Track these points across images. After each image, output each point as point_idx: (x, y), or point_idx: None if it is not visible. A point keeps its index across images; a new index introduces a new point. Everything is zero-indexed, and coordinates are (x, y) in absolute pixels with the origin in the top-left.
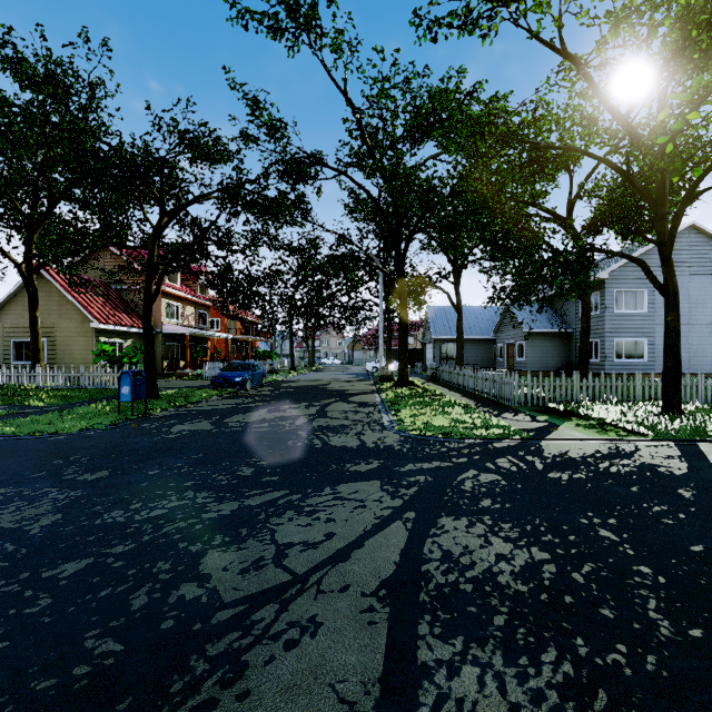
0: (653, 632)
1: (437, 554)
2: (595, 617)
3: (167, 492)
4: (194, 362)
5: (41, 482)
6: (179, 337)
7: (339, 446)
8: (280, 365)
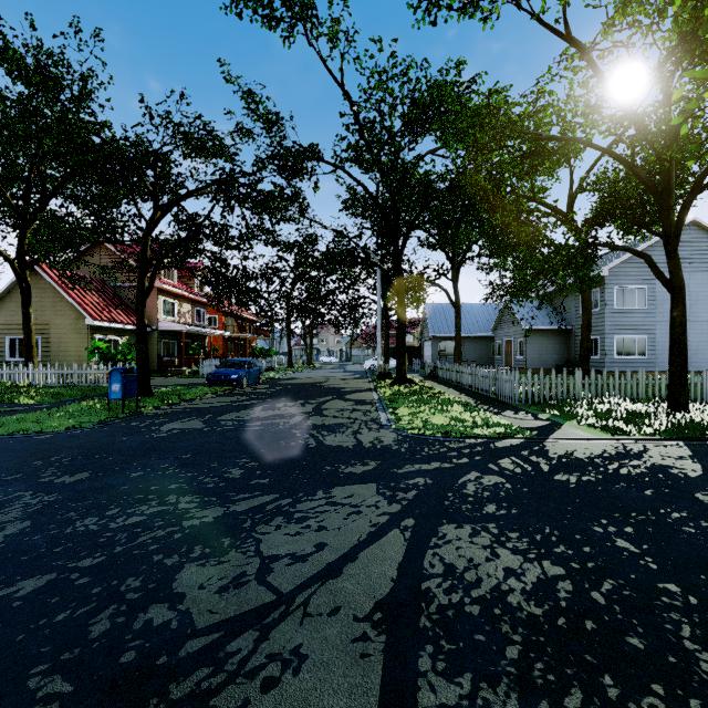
0: (692, 668)
1: (439, 569)
2: (623, 648)
3: (148, 496)
4: (190, 359)
5: (16, 485)
6: (176, 334)
7: (334, 446)
8: (278, 363)
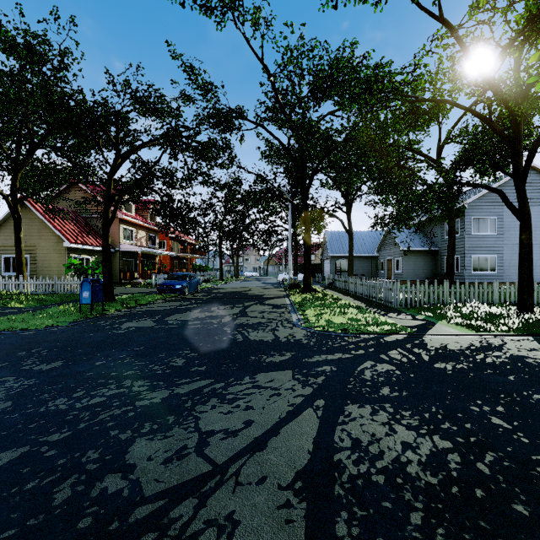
0: None
1: (347, 442)
2: (511, 515)
3: (108, 381)
4: (145, 273)
5: (2, 371)
6: (133, 254)
7: (257, 340)
8: (212, 276)
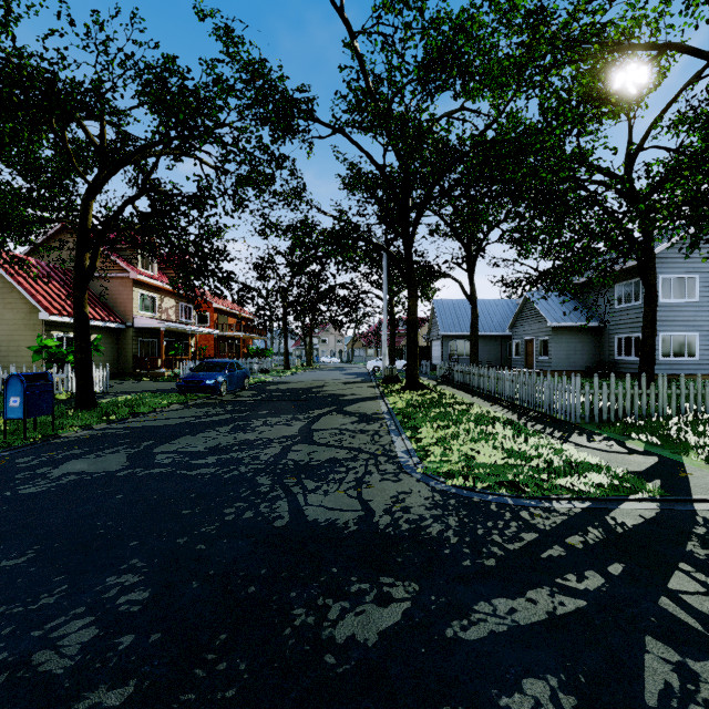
0: None
1: None
2: None
3: None
4: (171, 360)
5: None
6: (156, 332)
7: (322, 523)
8: (276, 364)
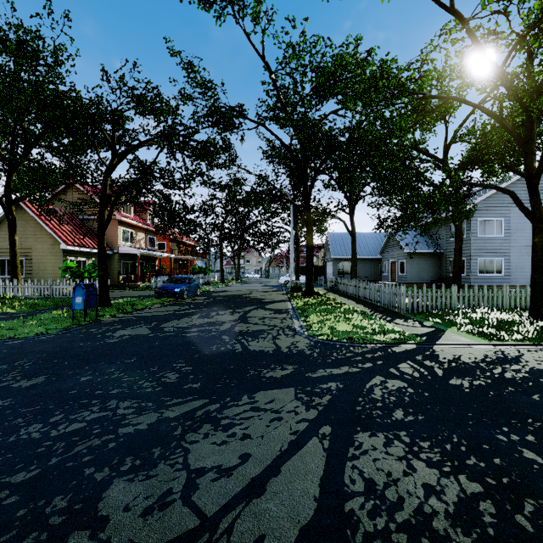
0: None
1: (360, 485)
2: None
3: (92, 401)
4: (143, 276)
5: None
6: (132, 257)
7: (257, 351)
8: (213, 278)
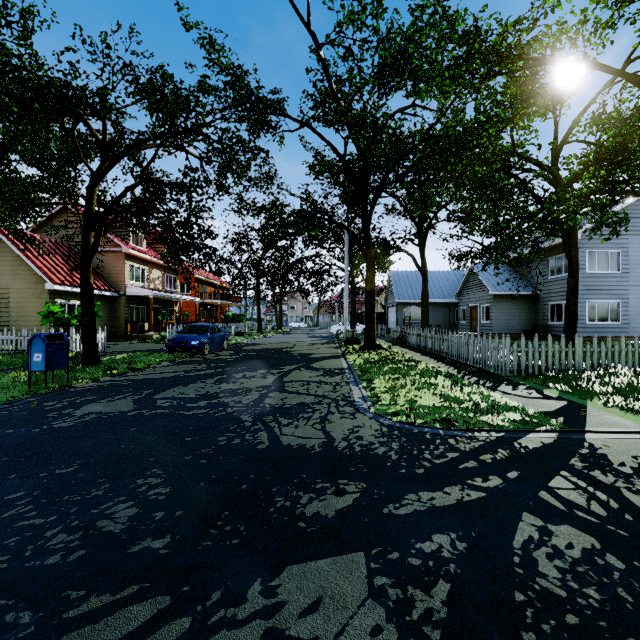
0: None
1: None
2: None
3: None
4: (158, 324)
5: None
6: (145, 300)
7: (294, 447)
8: (249, 328)
